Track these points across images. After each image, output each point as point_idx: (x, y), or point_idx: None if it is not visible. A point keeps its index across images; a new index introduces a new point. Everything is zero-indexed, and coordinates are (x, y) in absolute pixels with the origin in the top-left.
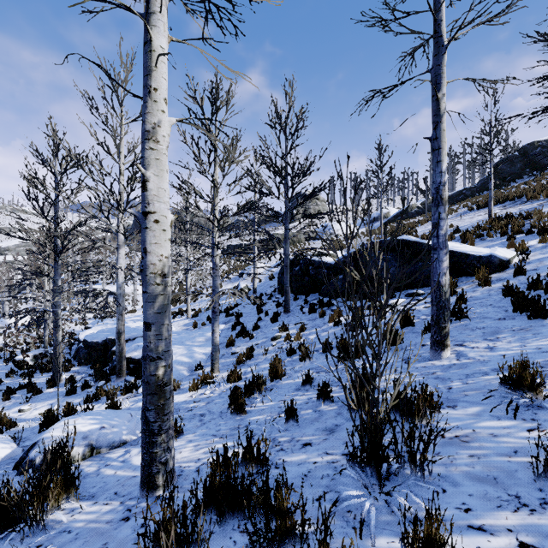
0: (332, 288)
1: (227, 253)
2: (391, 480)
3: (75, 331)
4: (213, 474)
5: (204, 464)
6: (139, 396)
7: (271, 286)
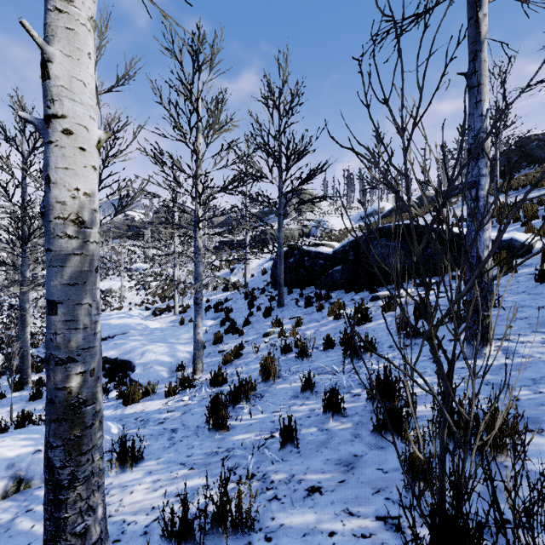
0: (330, 279)
1: (219, 249)
2: None
3: None
4: None
5: (158, 519)
6: (108, 401)
7: (263, 280)
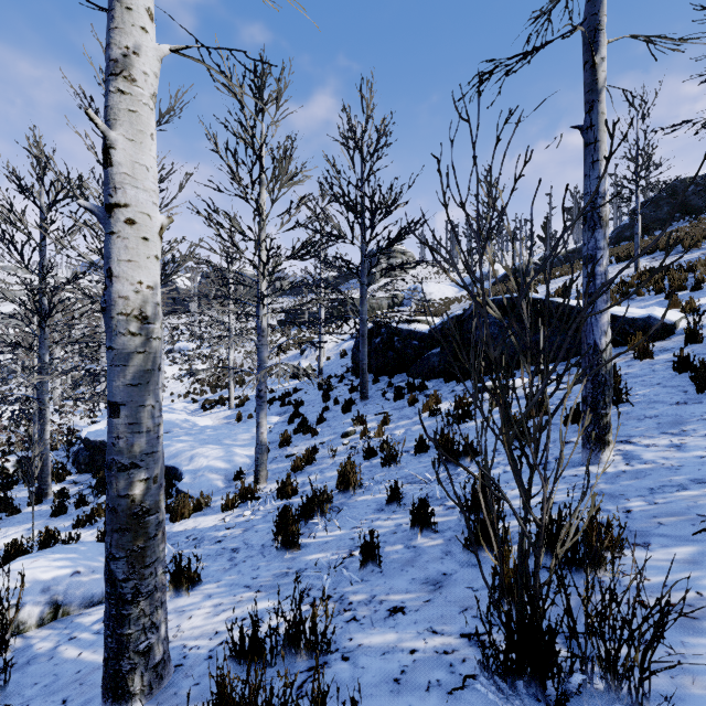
0: (426, 365)
1: (285, 323)
2: (567, 705)
3: (80, 427)
4: (220, 691)
5: (223, 643)
6: None
7: (342, 365)
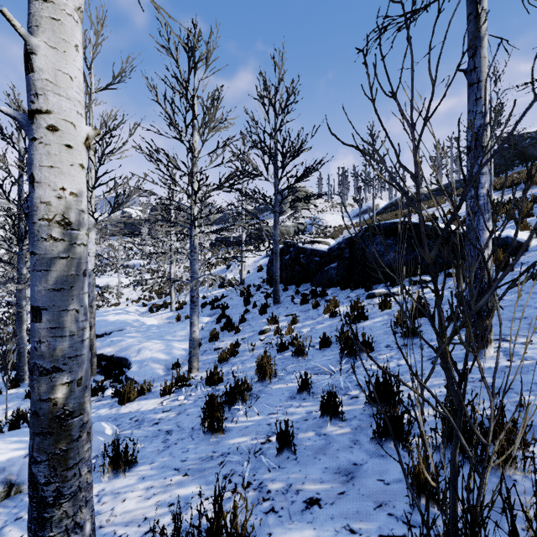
0: (325, 277)
1: (215, 245)
2: None
3: None
4: None
5: (150, 532)
6: (103, 400)
7: (259, 277)
